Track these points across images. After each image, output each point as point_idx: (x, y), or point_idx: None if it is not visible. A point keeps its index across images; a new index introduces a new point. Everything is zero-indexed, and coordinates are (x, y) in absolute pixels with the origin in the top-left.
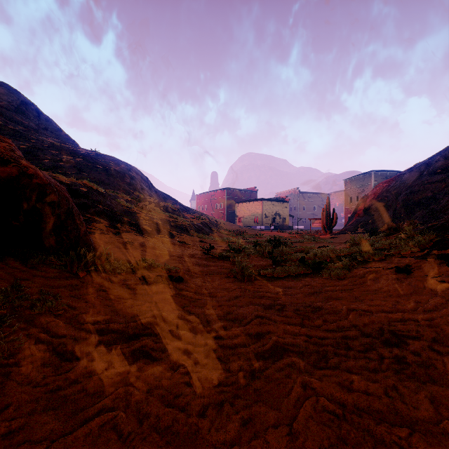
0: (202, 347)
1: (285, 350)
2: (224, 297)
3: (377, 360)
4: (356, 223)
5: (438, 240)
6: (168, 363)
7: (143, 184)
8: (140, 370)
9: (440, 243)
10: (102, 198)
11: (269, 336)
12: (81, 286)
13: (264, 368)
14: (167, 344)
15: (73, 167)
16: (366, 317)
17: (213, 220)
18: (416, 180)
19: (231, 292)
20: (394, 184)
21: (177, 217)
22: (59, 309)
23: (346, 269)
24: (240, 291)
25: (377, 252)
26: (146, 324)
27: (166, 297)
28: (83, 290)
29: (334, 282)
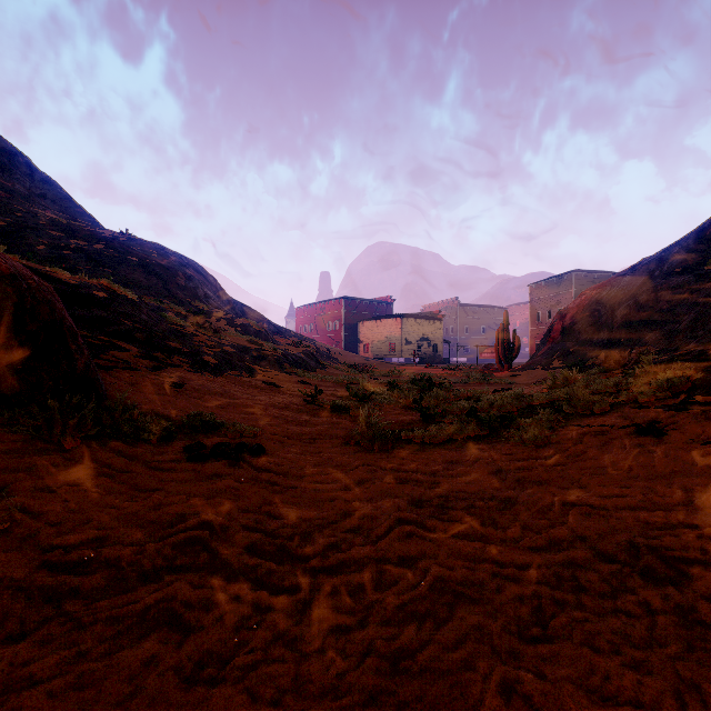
0: (290, 595)
1: (458, 596)
2: (337, 482)
3: (643, 618)
4: (549, 352)
5: (701, 378)
6: (215, 639)
7: (208, 289)
8: (150, 663)
9: (706, 384)
10: (132, 310)
11: (424, 565)
12: (63, 468)
13: (419, 646)
14: (219, 589)
15: (87, 258)
16: (600, 520)
17: (323, 348)
18: (643, 285)
19: (351, 473)
20: (609, 292)
21: (264, 343)
22: (2, 518)
23: (549, 428)
24: (367, 470)
25: (596, 398)
26: (183, 545)
27: (230, 486)
28: (64, 476)
29: (530, 451)
